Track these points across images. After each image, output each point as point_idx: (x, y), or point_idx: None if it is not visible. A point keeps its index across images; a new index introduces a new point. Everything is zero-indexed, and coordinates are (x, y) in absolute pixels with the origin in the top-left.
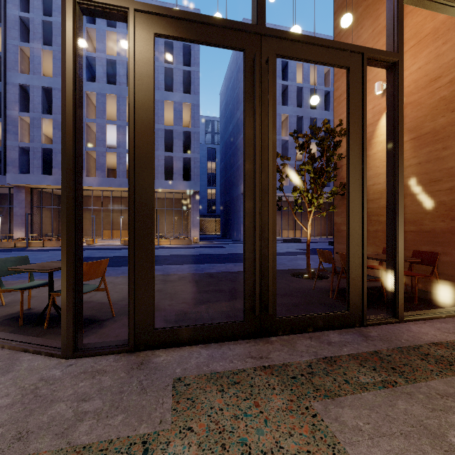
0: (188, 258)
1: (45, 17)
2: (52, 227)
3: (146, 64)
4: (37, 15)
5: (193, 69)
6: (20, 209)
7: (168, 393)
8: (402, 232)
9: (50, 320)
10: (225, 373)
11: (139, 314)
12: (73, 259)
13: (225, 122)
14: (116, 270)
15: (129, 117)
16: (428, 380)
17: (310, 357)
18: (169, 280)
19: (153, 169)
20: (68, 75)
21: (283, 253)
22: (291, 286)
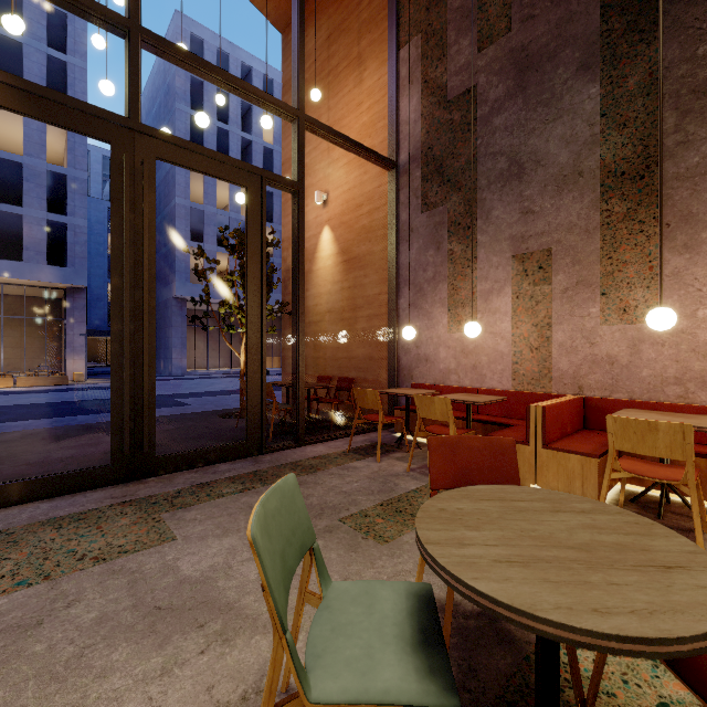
0: (55, 408)
1: None
2: None
3: None
4: None
5: (71, 60)
6: None
7: None
8: (303, 358)
9: None
10: (70, 515)
11: None
12: None
13: None
14: None
15: None
16: None
17: (184, 486)
18: (0, 441)
19: None
20: None
21: (234, 391)
22: (209, 428)
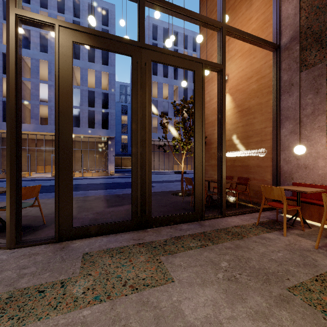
0: (105, 185)
1: None
2: None
3: (67, 60)
4: None
5: None
6: None
7: (79, 260)
8: (224, 166)
9: None
10: (116, 248)
11: (62, 218)
12: (15, 184)
13: None
14: (47, 195)
15: (55, 93)
16: (223, 243)
17: (167, 237)
18: (88, 200)
19: (71, 127)
20: (11, 64)
21: (172, 181)
22: (169, 201)
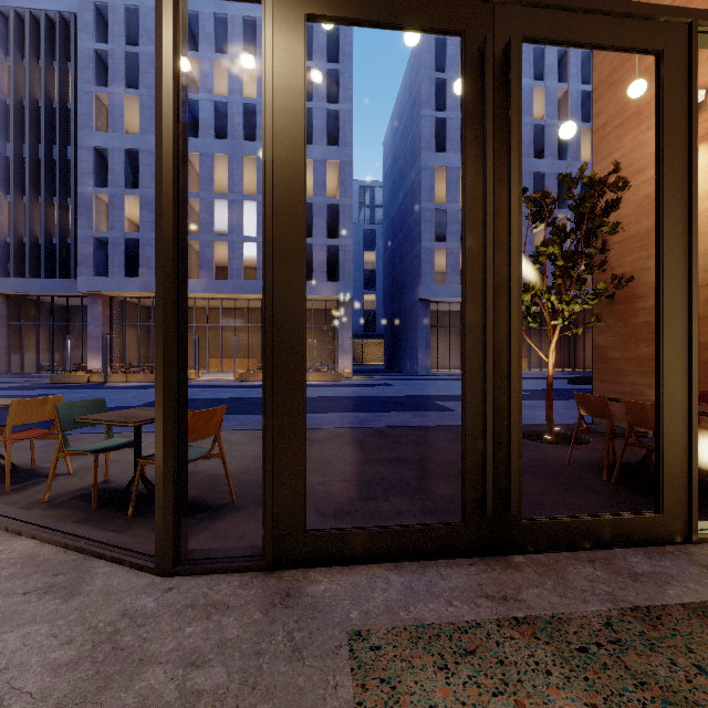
0: (338, 402)
1: (130, 47)
2: (138, 353)
3: (292, 69)
4: (118, 46)
5: (342, 107)
6: (95, 327)
7: (342, 664)
8: None
9: (137, 503)
10: (443, 628)
11: (281, 505)
12: (174, 408)
13: (392, 188)
14: (230, 420)
15: (263, 163)
16: None
17: (603, 606)
18: (315, 439)
19: (304, 252)
20: (166, 96)
21: None
22: (524, 457)
